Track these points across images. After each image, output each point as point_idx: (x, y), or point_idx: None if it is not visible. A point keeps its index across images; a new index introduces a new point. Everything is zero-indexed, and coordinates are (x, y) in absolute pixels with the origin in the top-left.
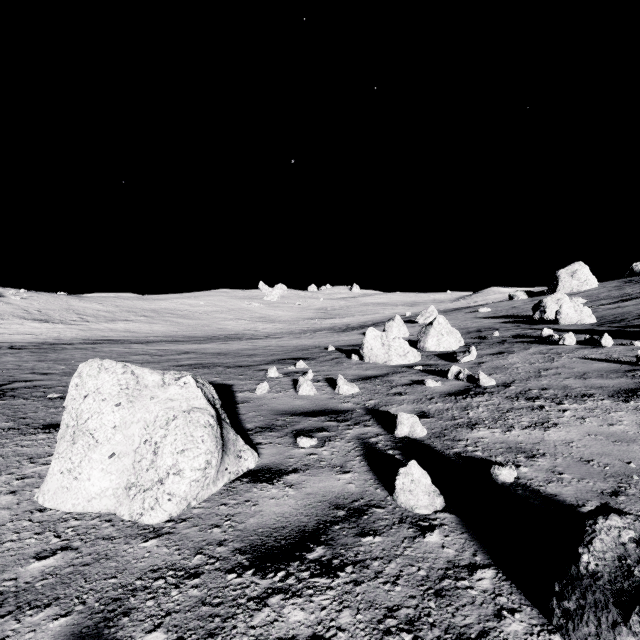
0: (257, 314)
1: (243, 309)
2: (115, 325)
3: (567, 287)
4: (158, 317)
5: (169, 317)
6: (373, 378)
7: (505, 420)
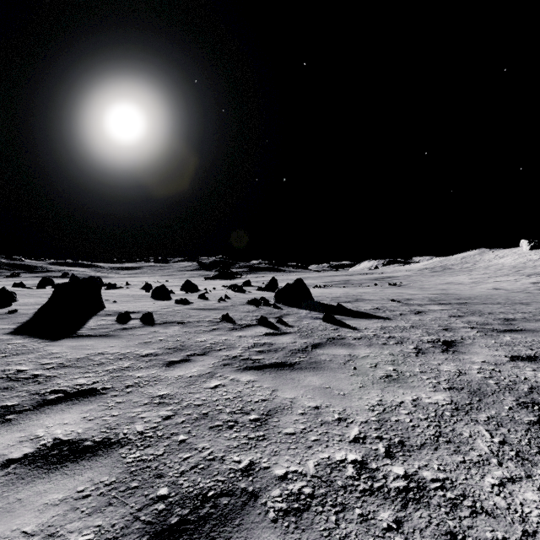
0: None
1: None
2: None
3: None
4: None
5: None
6: None
7: None
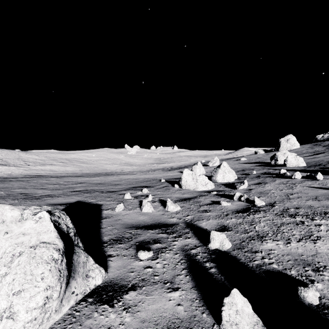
0: (123, 161)
1: (116, 158)
2: (45, 167)
3: (284, 147)
4: (69, 163)
5: (75, 163)
6: (188, 199)
7: (282, 233)
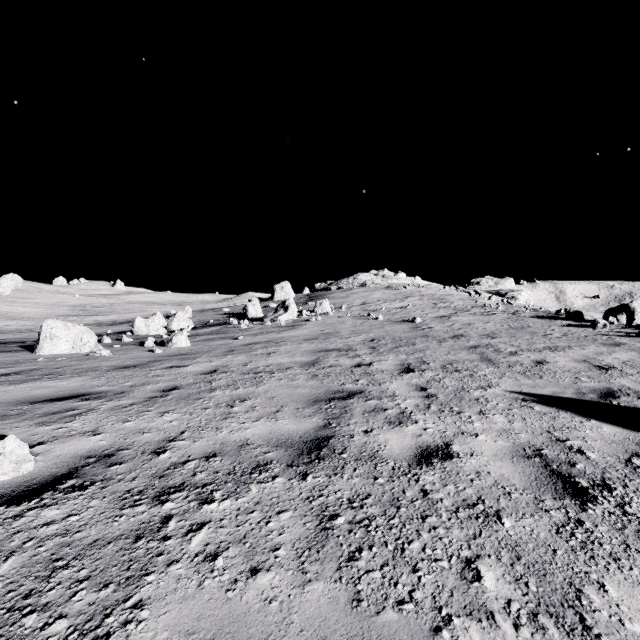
0: None
1: None
2: None
3: (279, 296)
4: None
5: None
6: (140, 338)
7: None
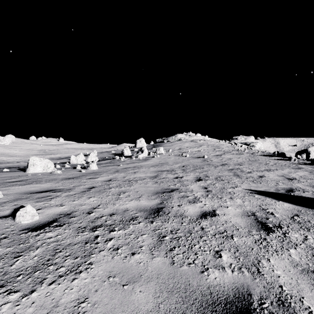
0: None
1: None
2: None
3: (139, 145)
4: None
5: None
6: (73, 165)
7: None
